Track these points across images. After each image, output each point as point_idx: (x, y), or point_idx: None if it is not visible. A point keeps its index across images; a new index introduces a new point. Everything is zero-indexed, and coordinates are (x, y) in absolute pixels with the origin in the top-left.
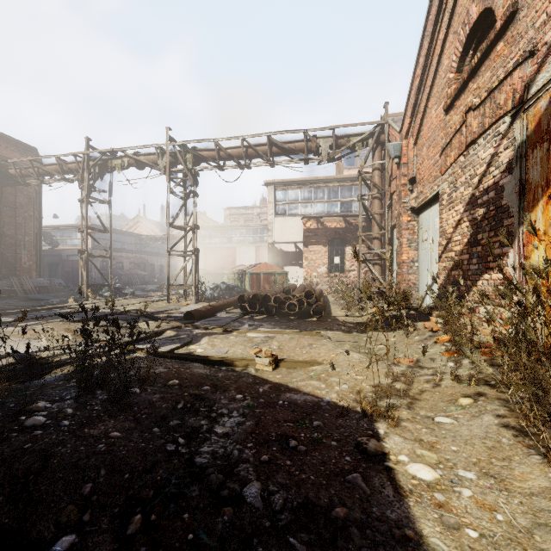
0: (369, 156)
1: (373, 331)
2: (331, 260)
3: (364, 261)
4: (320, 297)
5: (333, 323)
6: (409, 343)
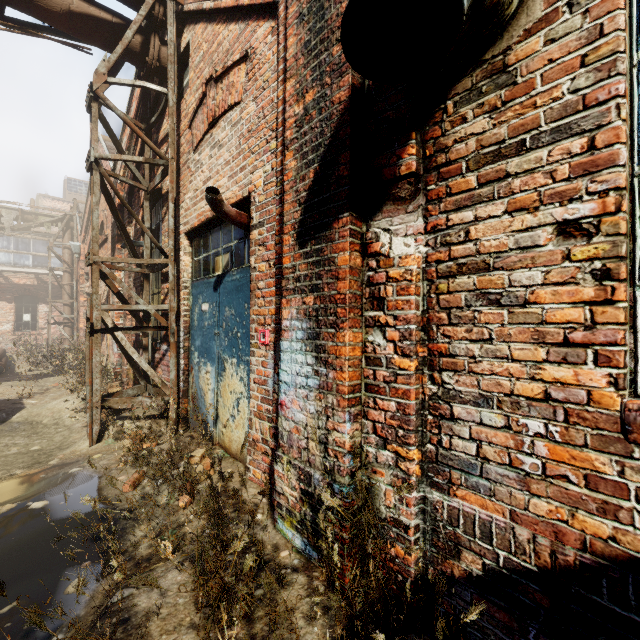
0: (83, 190)
1: (49, 377)
2: (20, 317)
3: (54, 323)
4: (2, 358)
5: (15, 377)
6: (65, 379)
